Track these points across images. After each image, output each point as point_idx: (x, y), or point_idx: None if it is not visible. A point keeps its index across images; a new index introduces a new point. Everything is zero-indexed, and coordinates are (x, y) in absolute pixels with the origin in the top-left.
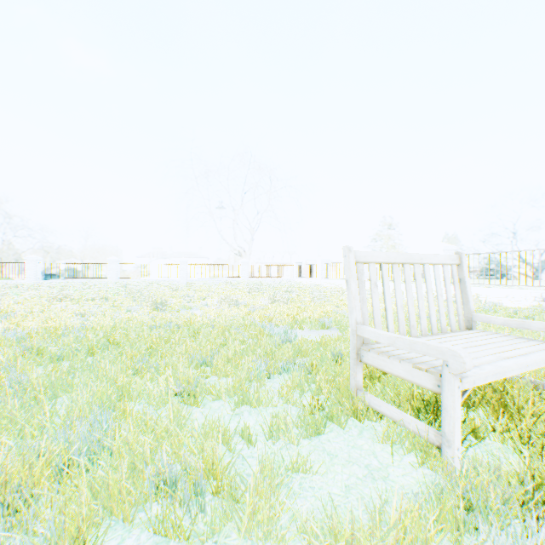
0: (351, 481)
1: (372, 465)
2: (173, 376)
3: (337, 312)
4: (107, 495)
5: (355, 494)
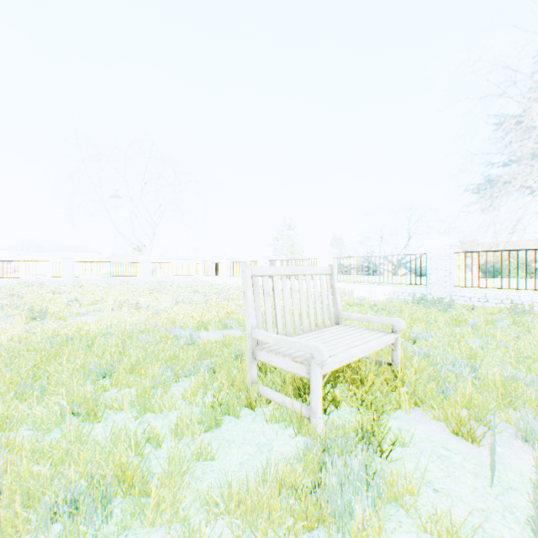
0: (244, 458)
1: (262, 442)
2: (67, 395)
3: (241, 311)
4: (3, 526)
5: (247, 467)
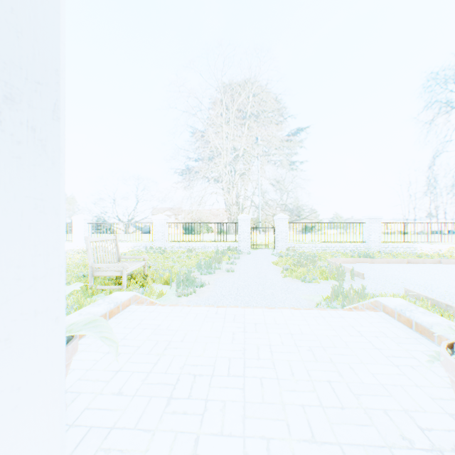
0: None
1: None
2: None
3: None
4: None
5: None
